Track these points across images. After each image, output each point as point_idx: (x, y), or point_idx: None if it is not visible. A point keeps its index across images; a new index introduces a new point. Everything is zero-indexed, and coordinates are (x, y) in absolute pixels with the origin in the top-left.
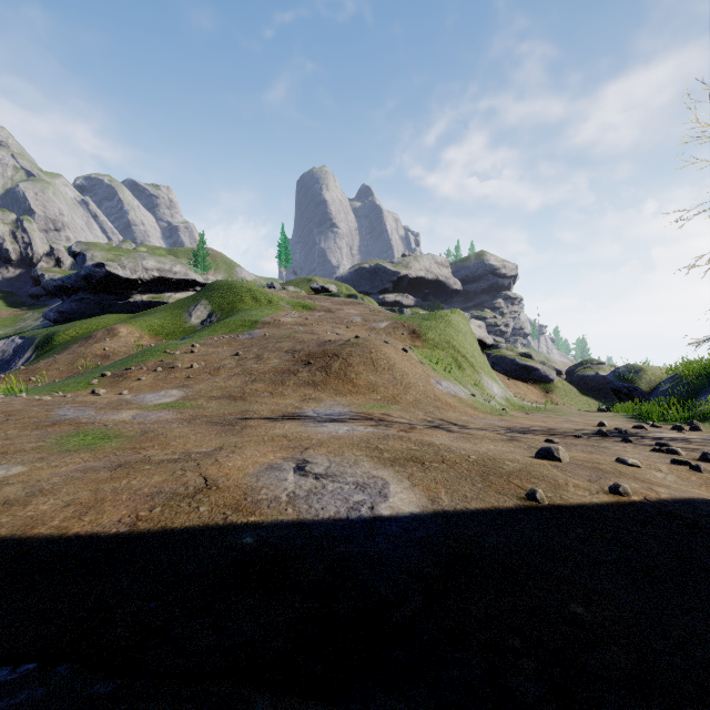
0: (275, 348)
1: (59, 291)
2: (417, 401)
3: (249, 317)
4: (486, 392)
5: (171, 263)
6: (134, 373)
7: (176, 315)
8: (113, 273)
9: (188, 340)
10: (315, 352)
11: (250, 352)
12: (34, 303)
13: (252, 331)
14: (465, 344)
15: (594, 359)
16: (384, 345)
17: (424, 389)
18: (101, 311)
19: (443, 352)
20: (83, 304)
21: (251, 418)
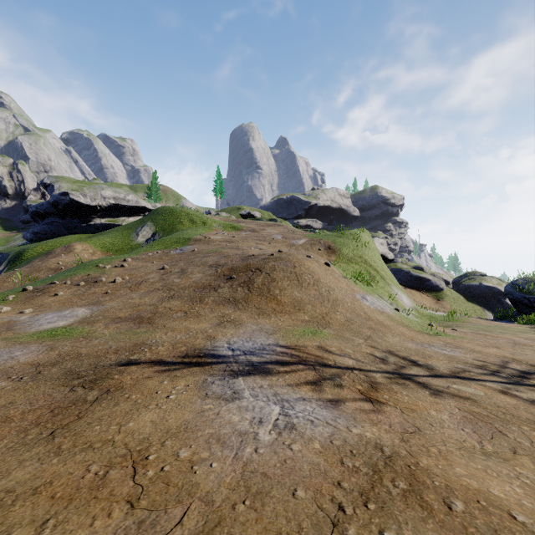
0: (200, 263)
1: (35, 216)
2: (349, 321)
3: (183, 235)
4: (399, 303)
5: (125, 193)
6: (56, 287)
7: (126, 235)
8: (76, 200)
9: (125, 255)
10: (238, 266)
11: (176, 266)
12: (24, 227)
13: (184, 247)
14: (375, 258)
15: (476, 272)
16: (307, 259)
17: (352, 306)
18: (68, 232)
19: (357, 265)
20: (53, 226)
21: (136, 362)
